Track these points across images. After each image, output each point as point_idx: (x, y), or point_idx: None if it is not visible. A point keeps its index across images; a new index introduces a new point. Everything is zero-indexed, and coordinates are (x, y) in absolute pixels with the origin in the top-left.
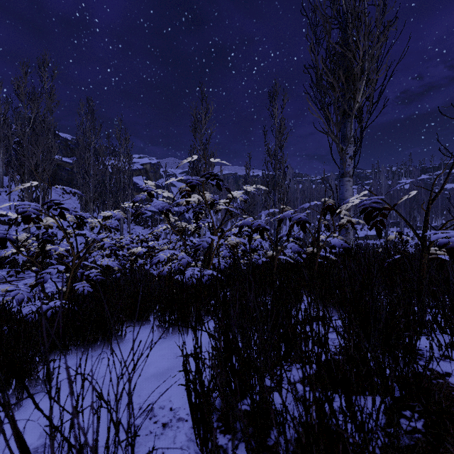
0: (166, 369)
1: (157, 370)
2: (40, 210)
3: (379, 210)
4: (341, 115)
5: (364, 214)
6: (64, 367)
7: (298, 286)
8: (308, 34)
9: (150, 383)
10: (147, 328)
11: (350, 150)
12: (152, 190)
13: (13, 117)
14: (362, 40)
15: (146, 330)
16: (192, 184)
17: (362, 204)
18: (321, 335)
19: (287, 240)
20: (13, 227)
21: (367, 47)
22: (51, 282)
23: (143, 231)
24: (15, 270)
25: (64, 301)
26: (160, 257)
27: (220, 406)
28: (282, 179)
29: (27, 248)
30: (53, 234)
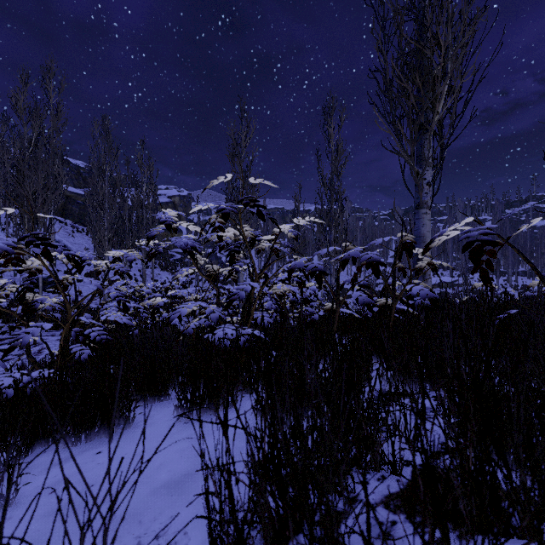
0: (184, 475)
1: (170, 476)
2: (19, 247)
3: (492, 244)
4: (417, 129)
5: (470, 251)
6: (42, 467)
7: (367, 350)
8: (374, 28)
9: (159, 499)
10: (166, 406)
11: (427, 174)
12: (172, 221)
13: (10, 137)
14: (444, 33)
15: (163, 409)
16: (225, 211)
17: (464, 237)
18: (410, 426)
19: (352, 288)
20: (11, 272)
21: (450, 43)
22: (53, 341)
23: (171, 277)
24: (8, 326)
25: (52, 371)
26: (182, 311)
27: (261, 544)
28: (340, 214)
29: (8, 299)
30: None
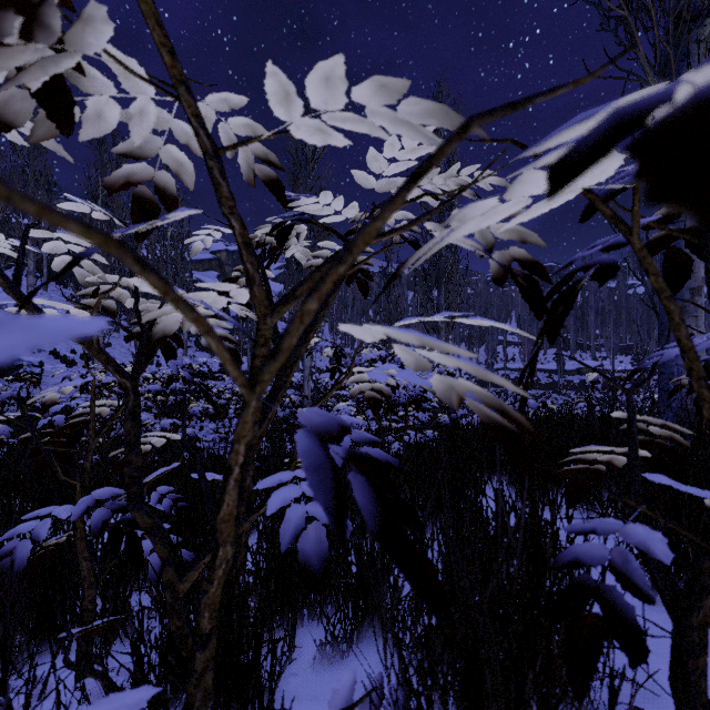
0: None
1: None
2: None
3: None
4: (690, 4)
5: None
6: None
7: None
8: None
9: None
10: None
11: None
12: None
13: None
14: None
15: None
16: None
17: None
18: None
19: None
20: None
21: None
22: None
23: (210, 361)
24: None
25: None
26: None
27: None
28: (453, 264)
29: None
30: (27, 365)
